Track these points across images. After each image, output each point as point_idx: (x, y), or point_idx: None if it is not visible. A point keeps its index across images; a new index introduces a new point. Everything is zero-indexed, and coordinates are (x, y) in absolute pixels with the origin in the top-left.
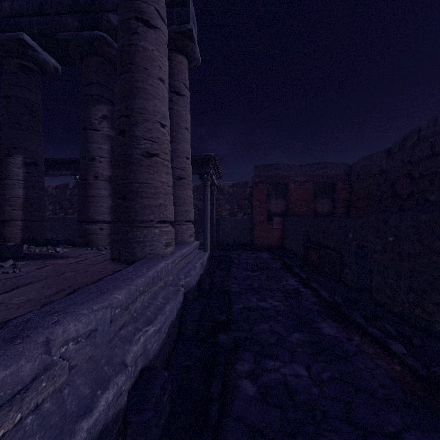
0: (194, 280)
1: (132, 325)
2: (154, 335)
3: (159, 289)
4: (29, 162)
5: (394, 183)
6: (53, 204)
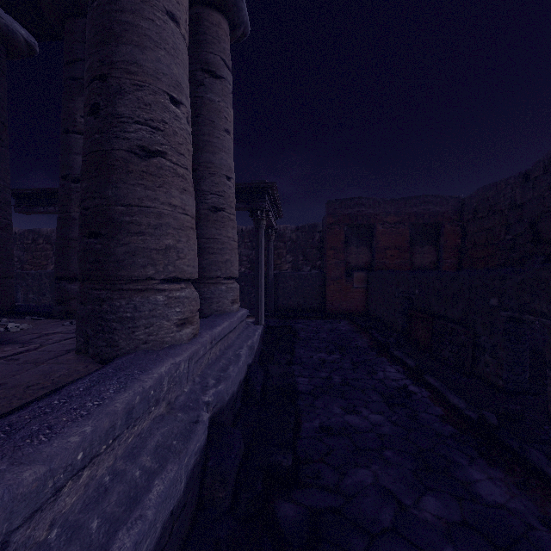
0: (234, 383)
1: None
2: None
3: (153, 421)
4: None
5: (537, 222)
6: None
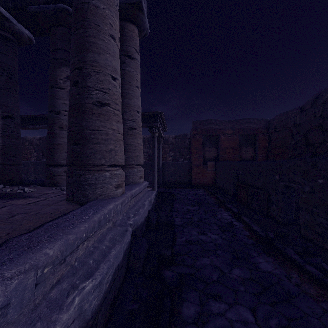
0: (142, 217)
1: (68, 280)
2: (93, 290)
3: (107, 230)
4: (6, 116)
5: (307, 134)
6: (38, 152)
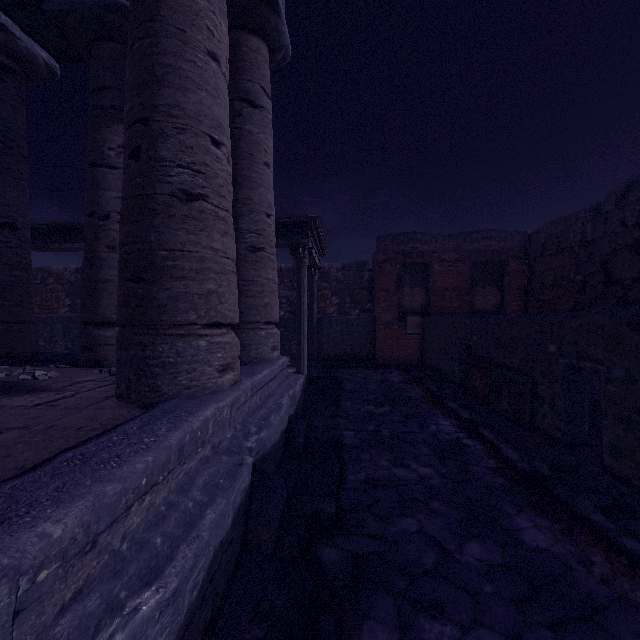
0: (276, 432)
1: (103, 589)
2: (158, 613)
3: (199, 463)
4: (2, 223)
5: (608, 261)
6: (72, 296)
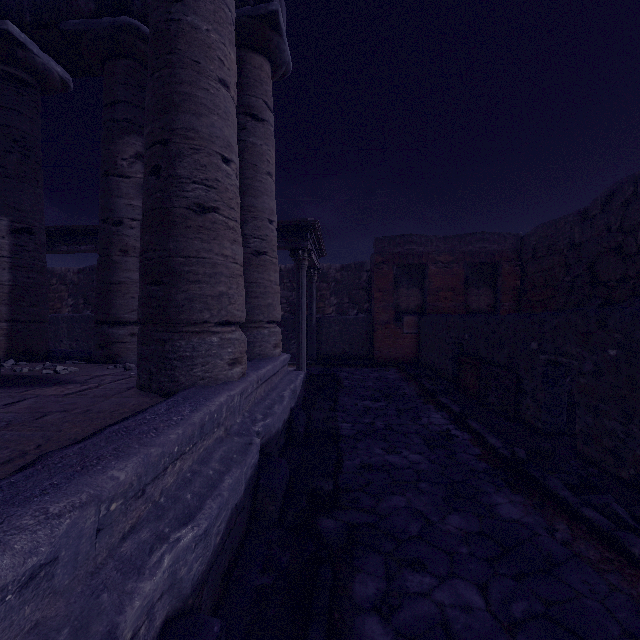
0: (279, 420)
1: (151, 527)
2: (194, 545)
3: (215, 442)
4: (20, 228)
5: (595, 263)
6: (75, 297)
